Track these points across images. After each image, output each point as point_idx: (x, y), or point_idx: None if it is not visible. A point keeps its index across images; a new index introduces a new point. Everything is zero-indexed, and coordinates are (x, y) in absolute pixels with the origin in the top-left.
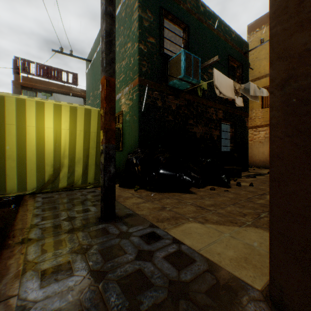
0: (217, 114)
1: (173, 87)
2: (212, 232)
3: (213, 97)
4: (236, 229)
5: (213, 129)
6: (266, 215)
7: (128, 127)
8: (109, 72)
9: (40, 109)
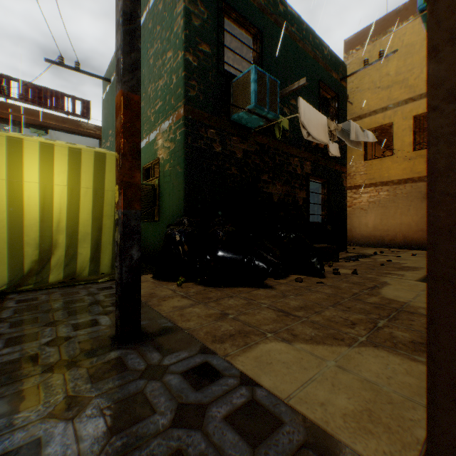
0: (304, 168)
1: (238, 123)
2: (306, 359)
3: (297, 141)
4: (344, 352)
5: (297, 190)
6: (386, 324)
7: (167, 183)
8: (130, 85)
9: (15, 150)
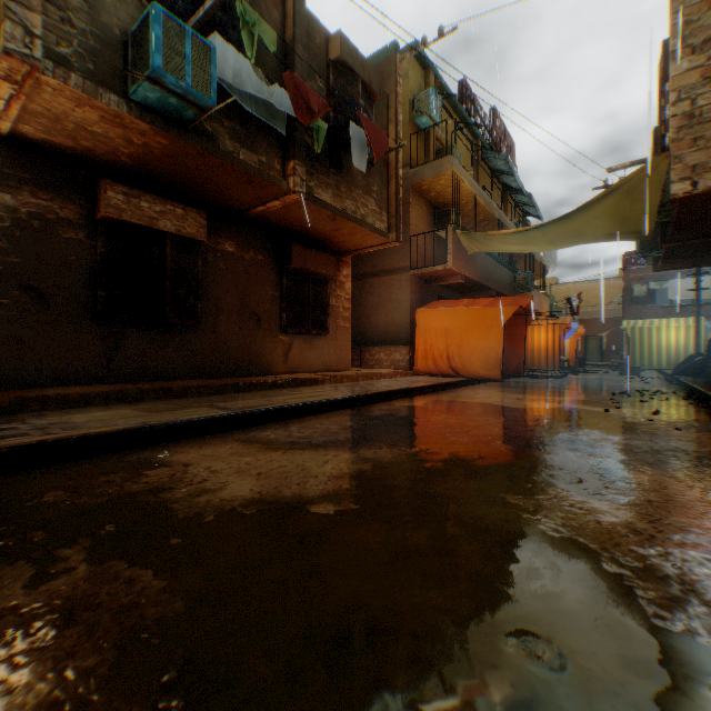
0: None
1: None
2: None
3: None
4: None
5: None
6: None
7: None
8: (695, 324)
9: (666, 329)
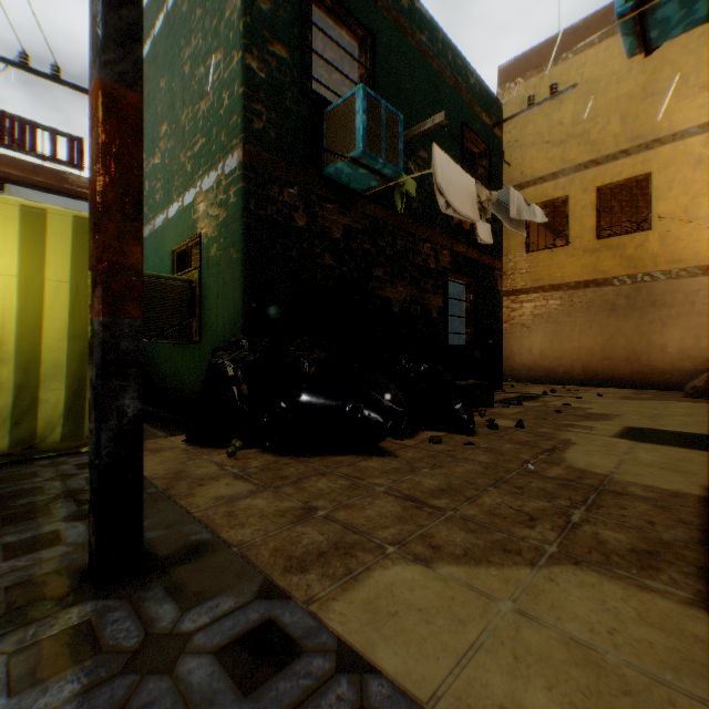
0: (439, 259)
1: (335, 181)
2: (460, 599)
3: (430, 217)
4: (526, 578)
5: (429, 294)
6: (584, 517)
7: (214, 278)
8: (119, 71)
9: None
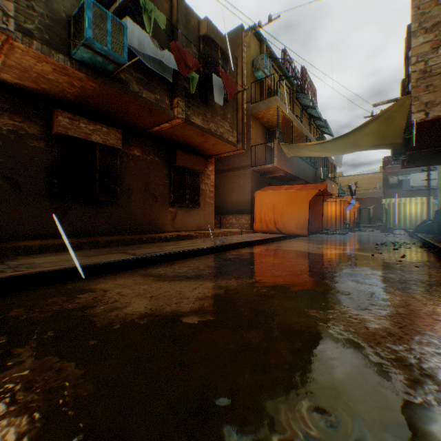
0: None
1: None
2: None
3: None
4: None
5: None
6: None
7: None
8: (427, 201)
9: (409, 204)
